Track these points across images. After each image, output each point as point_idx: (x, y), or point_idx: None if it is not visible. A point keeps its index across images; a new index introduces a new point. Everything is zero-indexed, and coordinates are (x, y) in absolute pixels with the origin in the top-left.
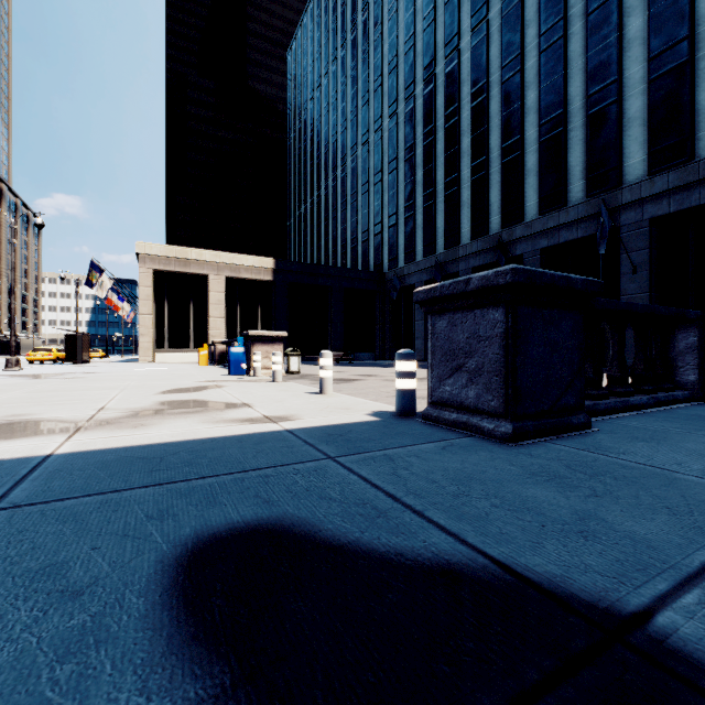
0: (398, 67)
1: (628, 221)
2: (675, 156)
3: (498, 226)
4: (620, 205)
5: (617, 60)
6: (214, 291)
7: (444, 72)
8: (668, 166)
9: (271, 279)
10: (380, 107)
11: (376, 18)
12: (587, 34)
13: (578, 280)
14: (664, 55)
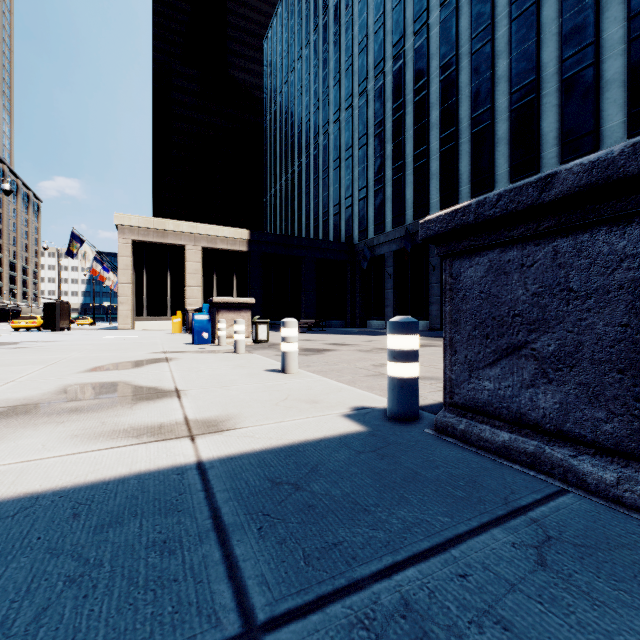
0: (368, 47)
1: None
2: None
3: (468, 195)
4: None
5: (594, 21)
6: (191, 261)
7: (413, 47)
8: None
9: (246, 249)
10: (351, 86)
11: (346, 1)
12: None
13: None
14: None
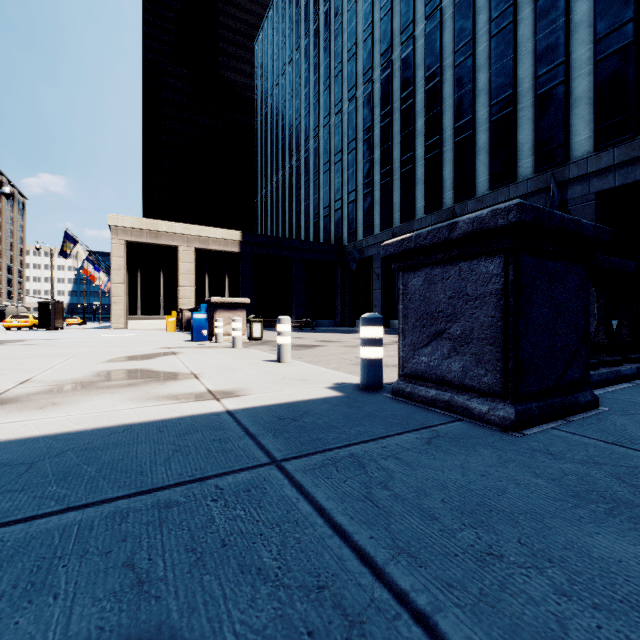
0: (357, 54)
1: (575, 195)
2: (621, 133)
3: (451, 201)
4: (567, 180)
5: (564, 42)
6: (184, 261)
7: (400, 57)
8: (613, 143)
9: (238, 250)
10: (340, 91)
11: (336, 8)
12: (536, 19)
13: (589, 225)
14: (610, 37)
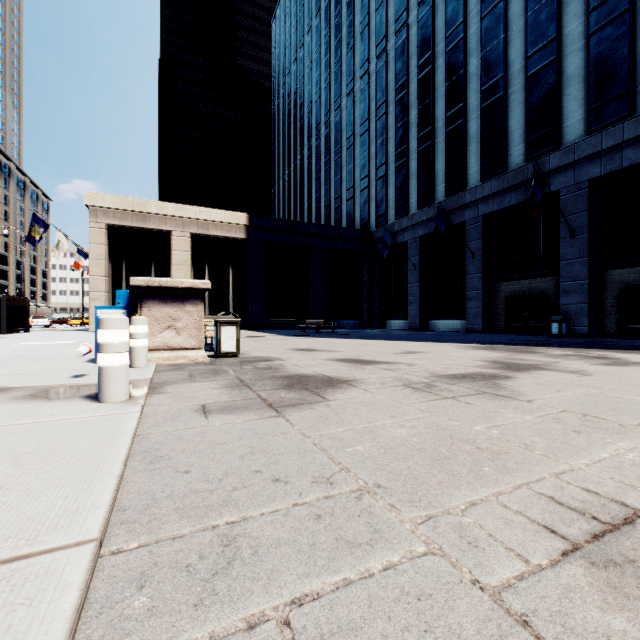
0: None
1: None
2: None
3: (521, 158)
4: None
5: None
6: (178, 250)
7: None
8: None
9: (244, 236)
10: (367, 49)
11: None
12: None
13: None
14: None
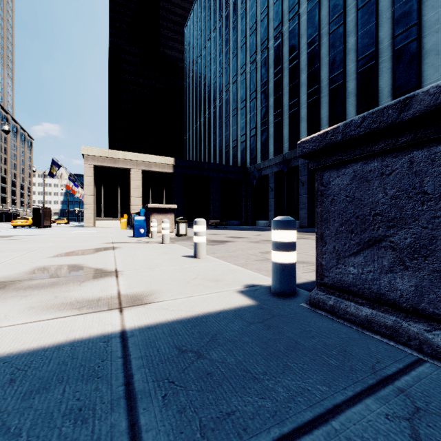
0: (256, 30)
1: None
2: None
3: None
4: None
5: (417, 8)
6: (134, 179)
7: (288, 30)
8: None
9: (172, 171)
10: (244, 57)
11: None
12: None
13: None
14: None
